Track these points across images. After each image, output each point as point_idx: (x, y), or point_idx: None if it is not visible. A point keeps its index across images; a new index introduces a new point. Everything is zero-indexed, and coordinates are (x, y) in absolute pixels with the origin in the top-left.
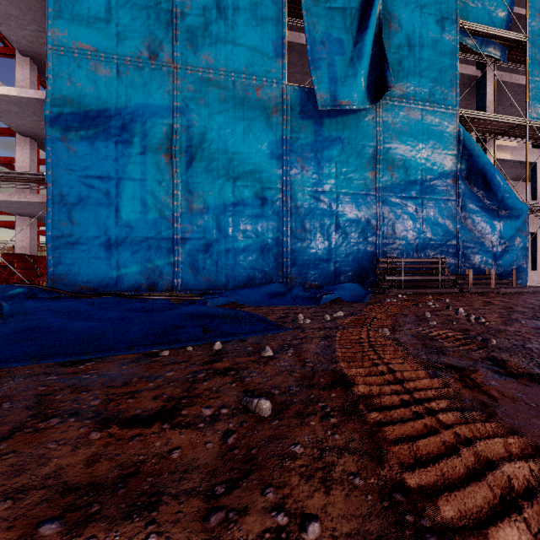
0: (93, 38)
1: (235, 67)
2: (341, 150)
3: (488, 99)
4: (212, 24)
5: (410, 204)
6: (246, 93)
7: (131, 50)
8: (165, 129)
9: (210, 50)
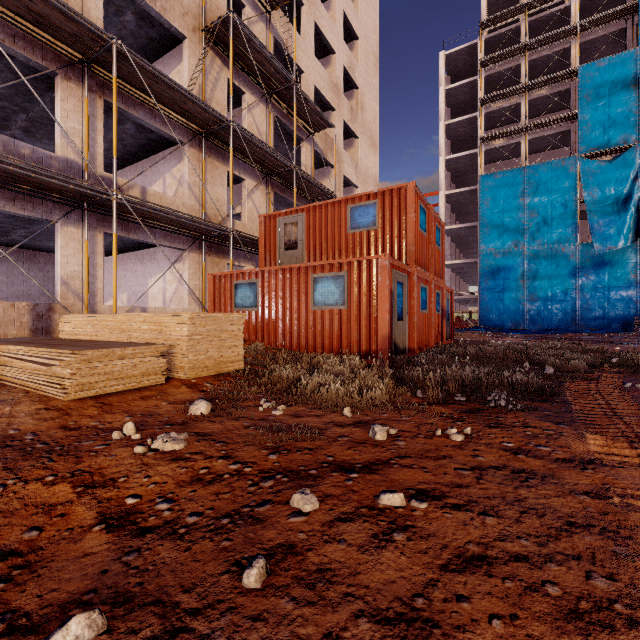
0: (494, 246)
1: (552, 242)
2: (611, 267)
3: None
4: (540, 228)
5: None
6: (557, 251)
7: (507, 246)
8: (521, 272)
9: (540, 238)
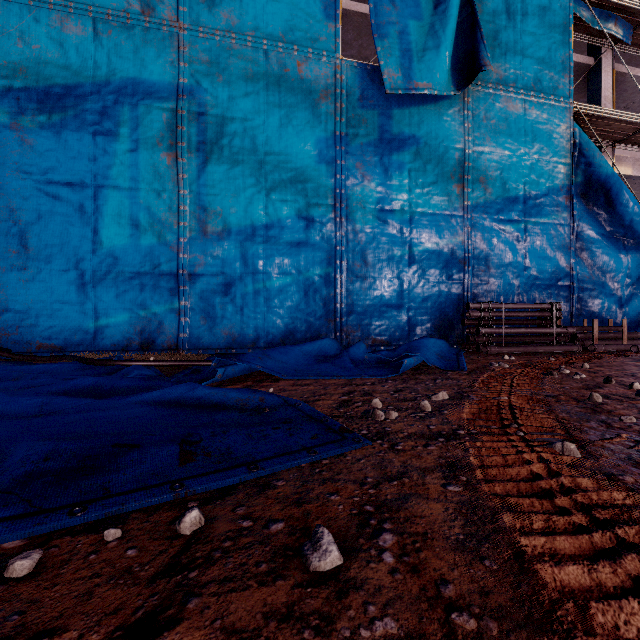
0: None
1: (268, 31)
2: (416, 153)
3: (603, 94)
4: None
5: (509, 230)
6: (284, 68)
7: None
8: (167, 116)
9: (232, 5)
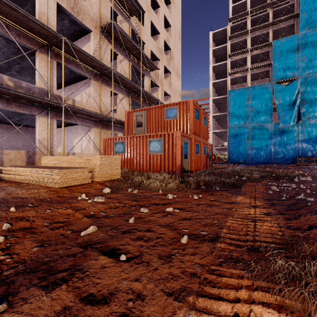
0: (235, 123)
1: (261, 122)
2: (287, 134)
3: None
4: (256, 116)
5: (310, 144)
6: (263, 126)
7: (241, 124)
8: (247, 136)
9: (255, 120)
